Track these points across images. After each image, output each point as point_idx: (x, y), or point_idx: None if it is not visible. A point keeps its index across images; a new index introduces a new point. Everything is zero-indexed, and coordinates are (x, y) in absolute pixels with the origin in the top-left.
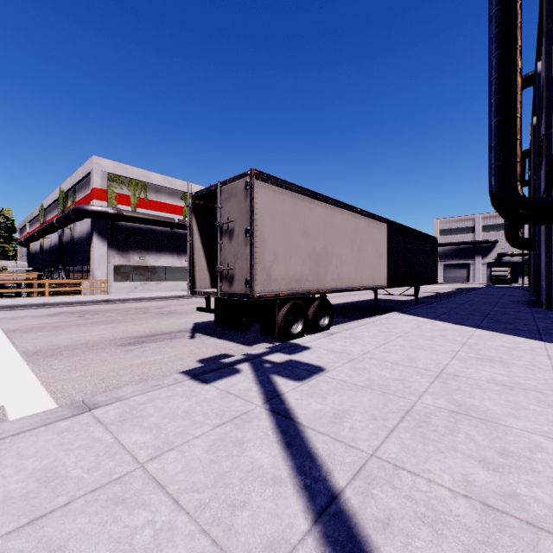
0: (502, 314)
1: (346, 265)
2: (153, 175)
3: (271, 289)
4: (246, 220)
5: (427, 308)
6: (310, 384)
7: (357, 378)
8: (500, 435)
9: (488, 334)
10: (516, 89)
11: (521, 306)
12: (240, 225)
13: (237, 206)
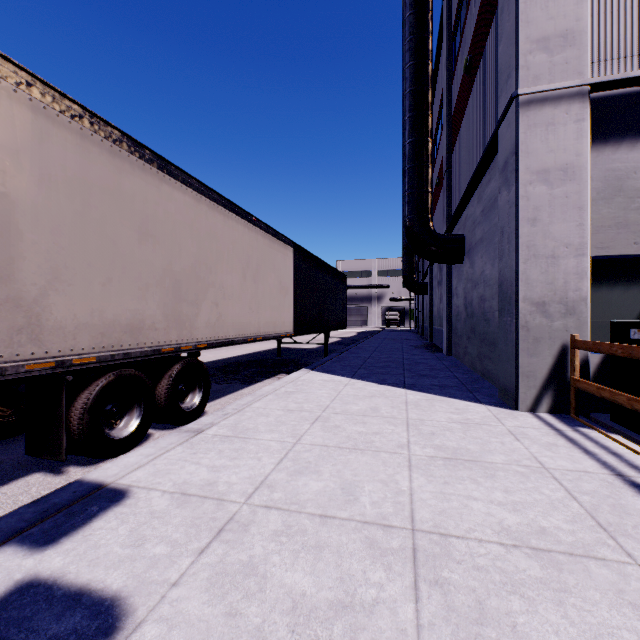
0: (417, 364)
1: (235, 302)
2: None
3: (44, 350)
4: None
5: (340, 360)
6: None
7: None
8: None
9: (423, 399)
10: (428, 110)
11: (425, 351)
12: None
13: None
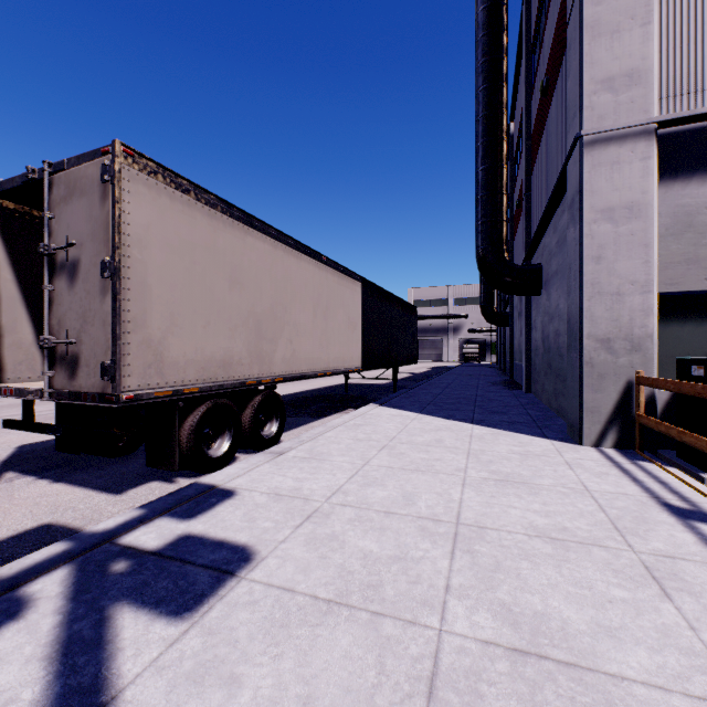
0: (490, 401)
1: (307, 339)
2: None
3: (165, 381)
4: (104, 244)
5: (409, 396)
6: (209, 625)
7: (319, 574)
8: None
9: (489, 433)
10: (503, 134)
11: (502, 388)
12: (92, 253)
13: (85, 214)
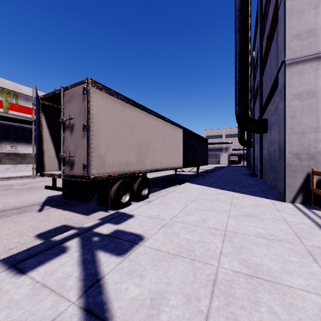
0: (242, 182)
1: (159, 154)
2: (23, 88)
3: (105, 171)
4: (84, 118)
5: (204, 179)
6: (131, 259)
7: (169, 245)
8: (291, 300)
9: (241, 196)
10: (248, 59)
11: (248, 176)
12: (79, 121)
13: (76, 106)
